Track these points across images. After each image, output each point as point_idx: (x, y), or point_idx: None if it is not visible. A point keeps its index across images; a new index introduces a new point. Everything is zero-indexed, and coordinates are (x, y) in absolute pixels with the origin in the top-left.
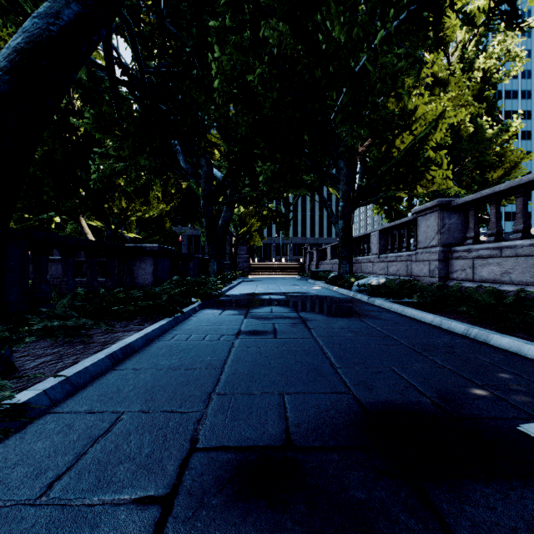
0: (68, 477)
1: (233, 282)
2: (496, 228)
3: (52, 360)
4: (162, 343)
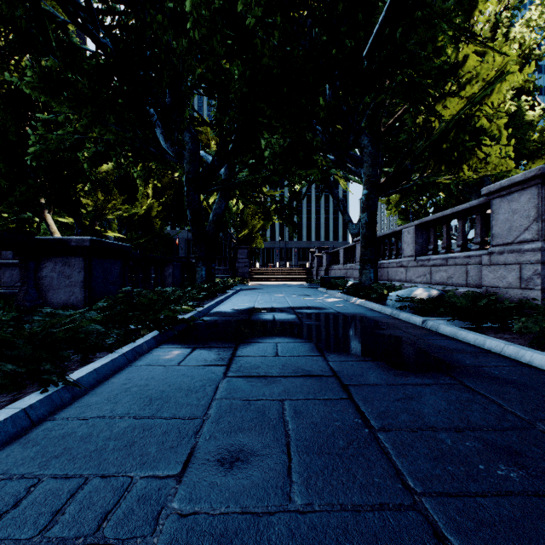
0: None
1: (228, 291)
2: None
3: None
4: None
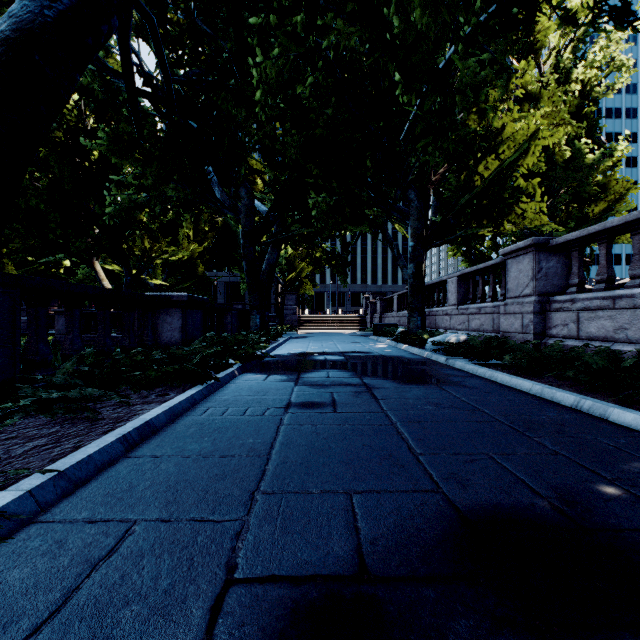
0: (49, 629)
1: (279, 339)
2: (607, 273)
3: (47, 444)
4: (191, 419)
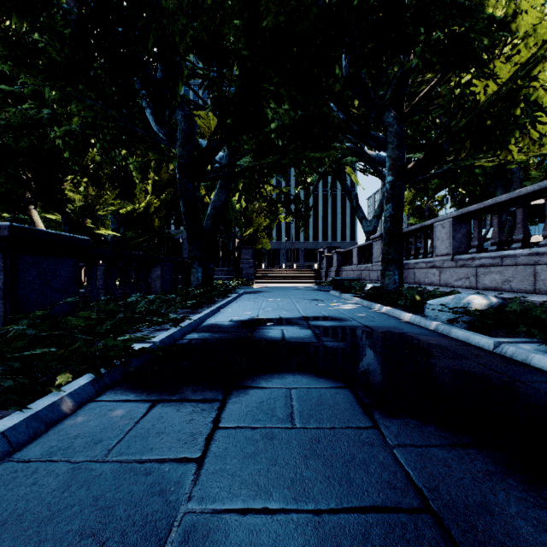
0: None
1: (230, 295)
2: None
3: None
4: None
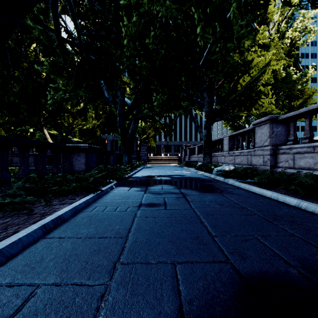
0: None
1: (137, 168)
2: (310, 133)
3: None
4: (85, 213)
